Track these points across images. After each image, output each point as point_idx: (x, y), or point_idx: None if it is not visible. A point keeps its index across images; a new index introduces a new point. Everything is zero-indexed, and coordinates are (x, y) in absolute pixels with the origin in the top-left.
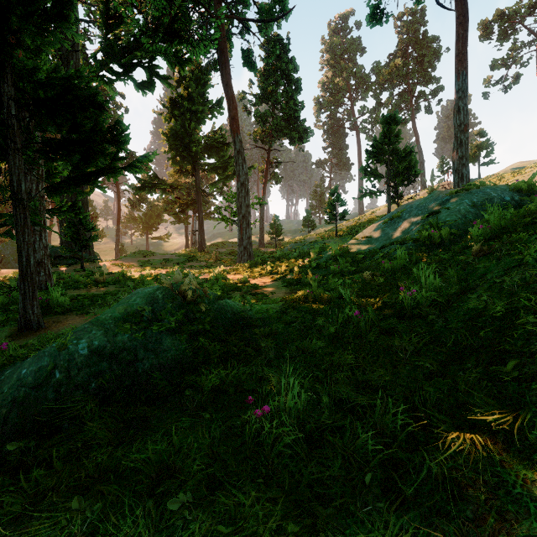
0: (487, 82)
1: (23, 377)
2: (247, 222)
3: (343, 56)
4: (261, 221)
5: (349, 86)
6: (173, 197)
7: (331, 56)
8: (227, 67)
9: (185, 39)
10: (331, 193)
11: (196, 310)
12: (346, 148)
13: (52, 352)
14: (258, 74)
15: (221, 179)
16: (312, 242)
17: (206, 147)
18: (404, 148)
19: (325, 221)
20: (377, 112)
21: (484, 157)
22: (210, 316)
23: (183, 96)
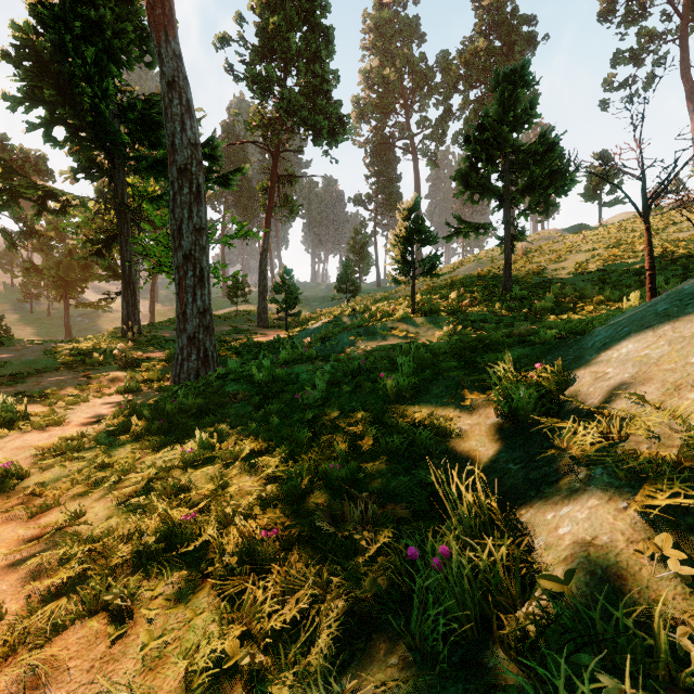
0: (607, 84)
1: None
2: (199, 273)
3: (394, 42)
4: (261, 280)
5: (403, 86)
6: (74, 223)
7: (376, 39)
8: None
9: None
10: (403, 213)
11: None
12: (397, 180)
13: None
14: (254, 2)
15: None
16: (362, 324)
17: (143, 123)
18: (540, 137)
19: (391, 278)
20: (444, 127)
21: (608, 193)
22: None
23: None
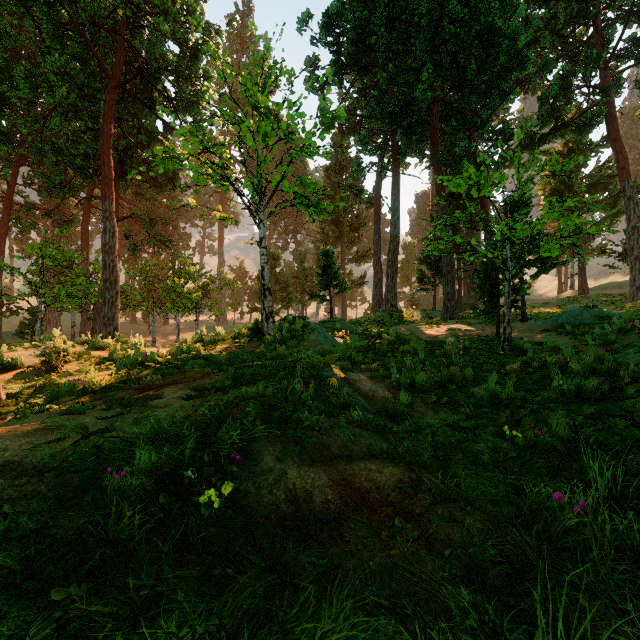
0: None
1: (554, 319)
2: None
3: None
4: None
5: None
6: None
7: None
8: (614, 125)
9: (568, 126)
10: None
11: (593, 311)
12: None
13: (558, 316)
14: None
15: (609, 217)
16: None
17: (588, 187)
18: None
19: None
20: None
21: None
22: (598, 313)
23: (561, 152)
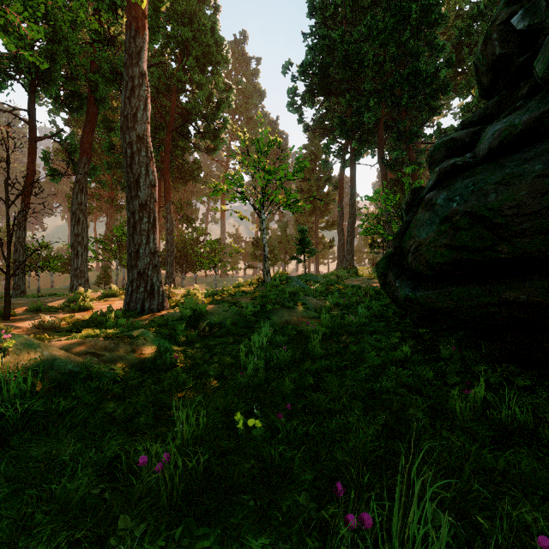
0: None
1: None
2: None
3: None
4: None
5: None
6: None
7: None
8: None
9: None
10: None
11: None
12: None
13: None
14: None
15: None
16: None
17: None
18: None
19: None
20: None
21: None
22: None
23: None
